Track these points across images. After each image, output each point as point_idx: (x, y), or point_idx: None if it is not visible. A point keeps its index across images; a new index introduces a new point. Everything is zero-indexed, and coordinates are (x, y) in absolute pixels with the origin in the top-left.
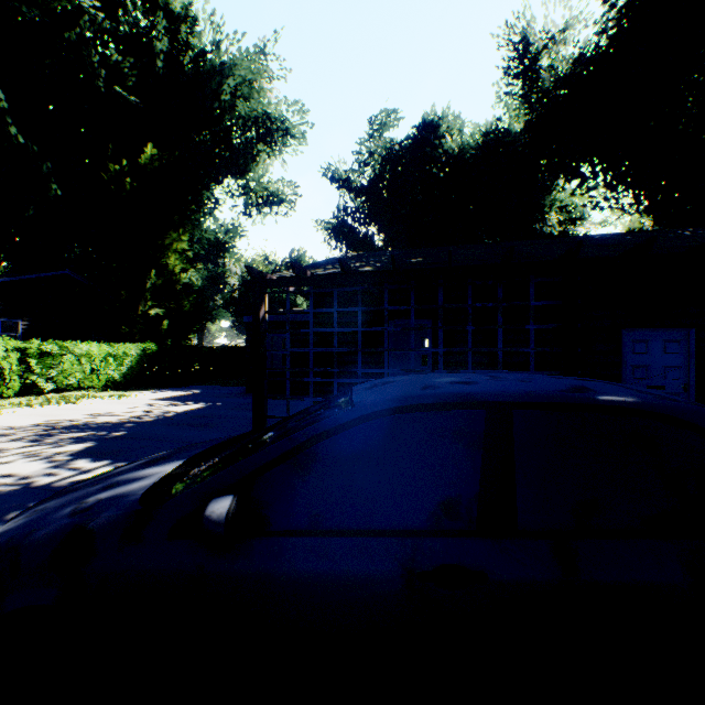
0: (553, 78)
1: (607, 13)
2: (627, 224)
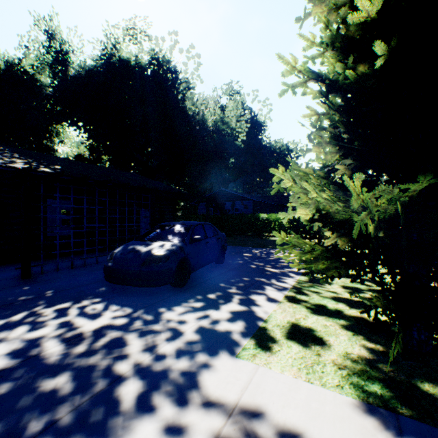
0: (76, 75)
1: (99, 61)
2: (78, 150)
